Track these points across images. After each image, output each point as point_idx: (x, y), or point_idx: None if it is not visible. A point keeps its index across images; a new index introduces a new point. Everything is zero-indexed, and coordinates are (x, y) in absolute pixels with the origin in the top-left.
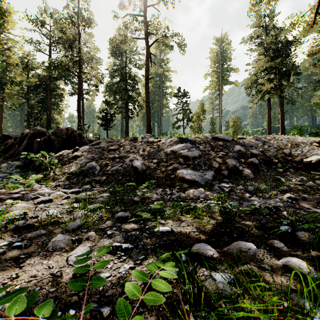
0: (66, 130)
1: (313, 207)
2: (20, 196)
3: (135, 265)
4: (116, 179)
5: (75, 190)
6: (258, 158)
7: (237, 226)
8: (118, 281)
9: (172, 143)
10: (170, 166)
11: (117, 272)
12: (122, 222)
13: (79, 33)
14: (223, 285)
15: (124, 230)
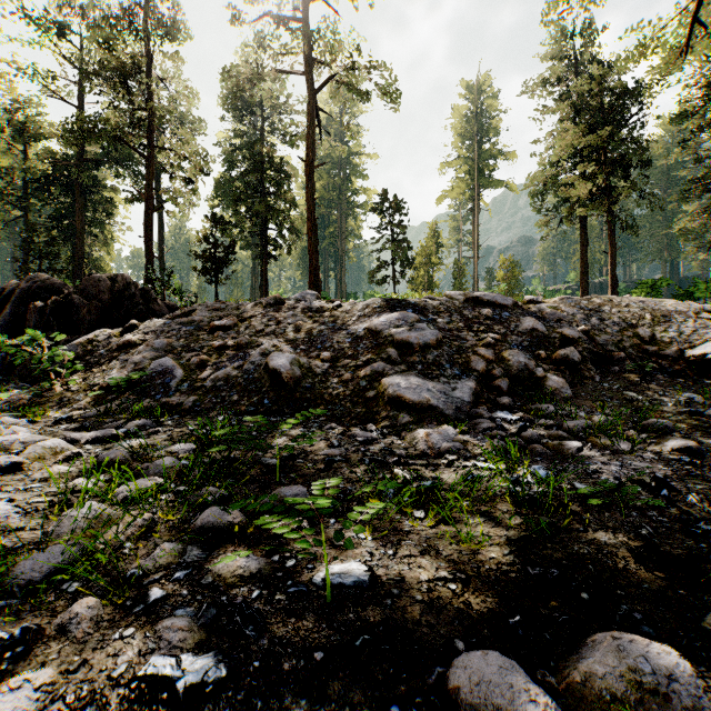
0: (111, 281)
1: None
2: None
3: None
4: (224, 402)
5: (104, 433)
6: (578, 348)
7: (577, 552)
8: None
9: (369, 311)
10: (365, 368)
11: None
12: (212, 545)
13: (150, 55)
14: None
15: (212, 582)
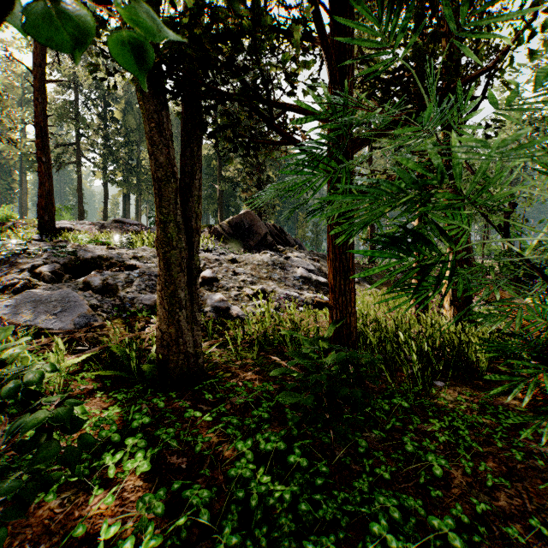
0: None
1: None
2: None
3: None
4: None
5: None
6: None
7: None
8: None
9: None
10: None
11: None
12: None
13: None
14: None
15: None
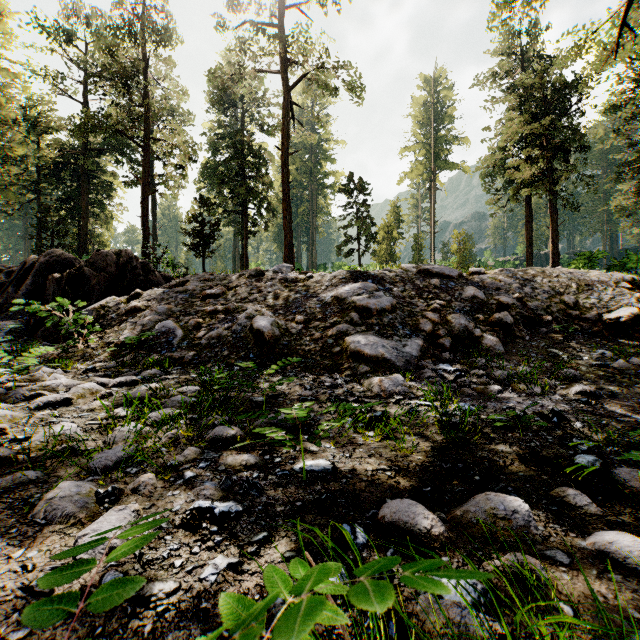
0: (117, 255)
1: (633, 413)
2: (1, 392)
3: (244, 557)
4: (217, 357)
5: (126, 379)
6: (512, 312)
7: (480, 455)
8: (196, 605)
9: (335, 281)
10: (332, 329)
11: (195, 579)
12: (222, 450)
13: (146, 59)
14: (462, 613)
15: (225, 469)
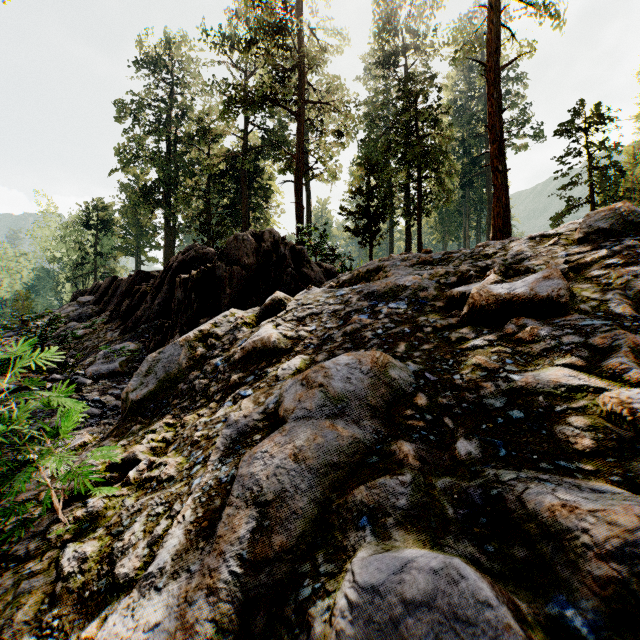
0: (257, 240)
1: None
2: None
3: None
4: None
5: None
6: None
7: None
8: None
9: None
10: None
11: None
12: None
13: (300, 5)
14: None
15: None
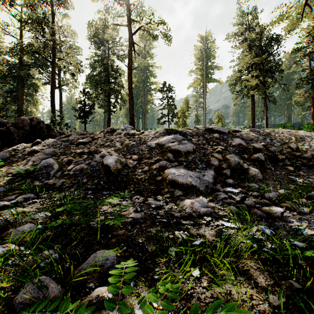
0: (30, 120)
1: None
2: None
3: None
4: (78, 183)
5: None
6: (262, 153)
7: None
8: None
9: (157, 134)
10: (156, 164)
11: None
12: None
13: (53, 14)
14: None
15: None
